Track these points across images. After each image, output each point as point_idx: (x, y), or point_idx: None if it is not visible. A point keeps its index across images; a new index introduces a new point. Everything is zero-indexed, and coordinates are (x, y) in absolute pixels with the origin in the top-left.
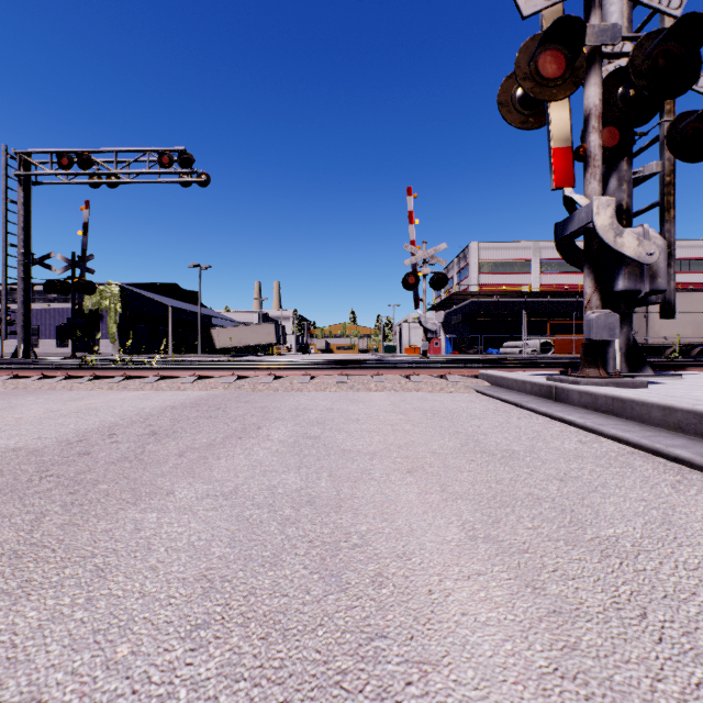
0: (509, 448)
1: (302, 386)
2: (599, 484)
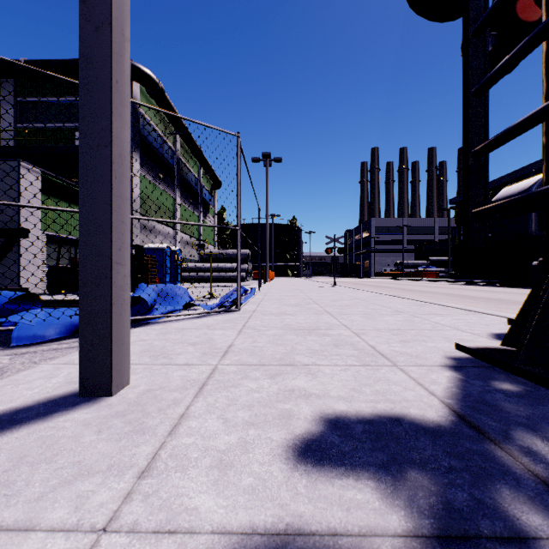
0: None
1: None
2: None
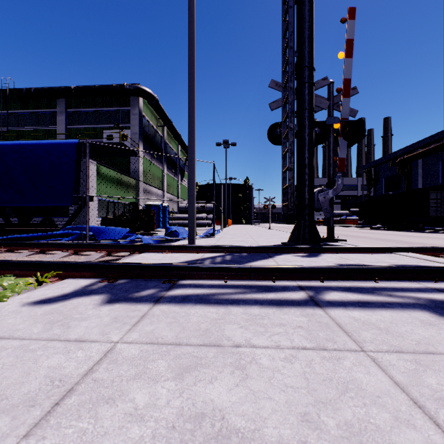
0: None
1: None
2: None
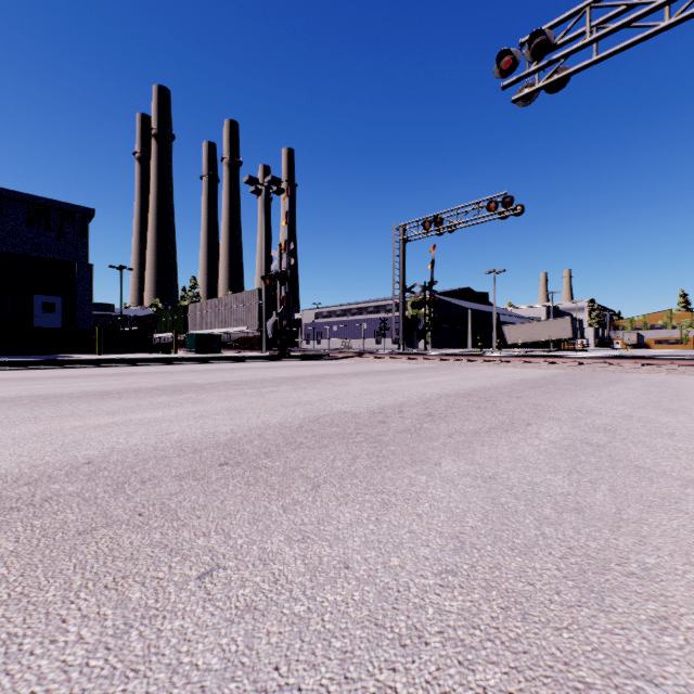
0: None
1: (634, 370)
2: None
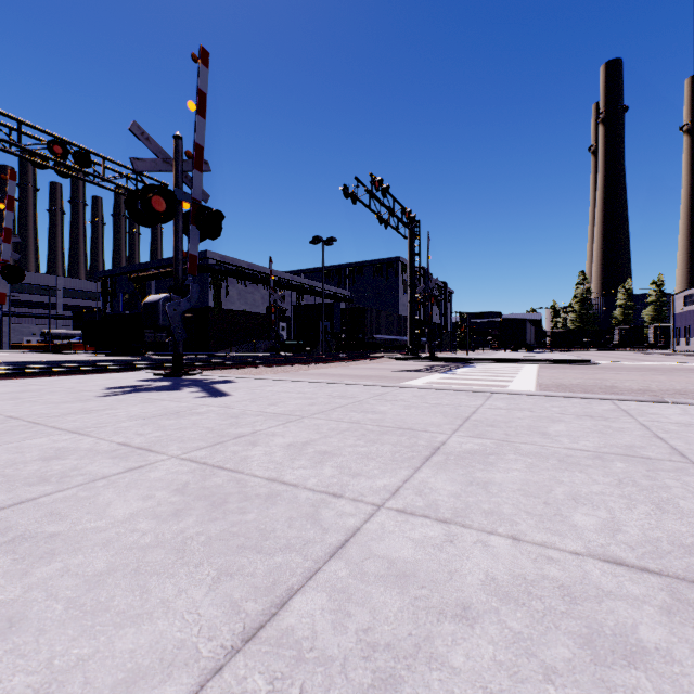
0: None
1: None
2: None
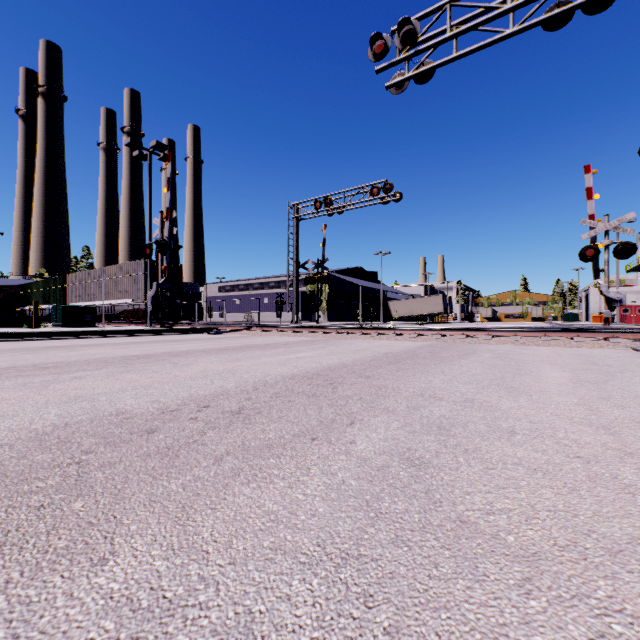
0: (610, 364)
1: (486, 341)
2: (638, 371)
